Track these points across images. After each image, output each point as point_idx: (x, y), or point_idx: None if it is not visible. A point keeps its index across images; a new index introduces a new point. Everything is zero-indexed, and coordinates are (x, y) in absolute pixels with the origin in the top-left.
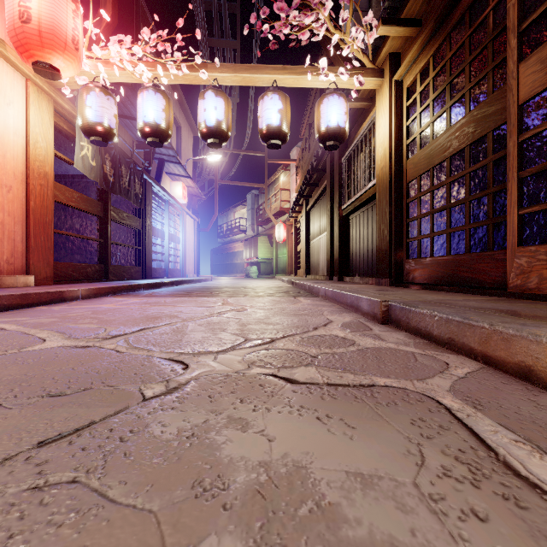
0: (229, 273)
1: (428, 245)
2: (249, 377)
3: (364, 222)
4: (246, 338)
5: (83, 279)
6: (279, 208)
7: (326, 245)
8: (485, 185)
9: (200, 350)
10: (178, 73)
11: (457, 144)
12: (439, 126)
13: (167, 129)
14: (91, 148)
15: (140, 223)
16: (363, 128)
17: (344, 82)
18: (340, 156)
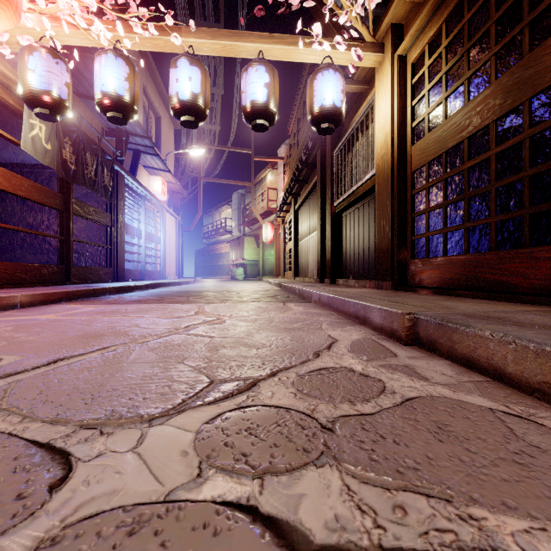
0: (214, 275)
1: (439, 243)
2: (190, 522)
3: (359, 219)
4: (213, 377)
5: (36, 282)
6: (267, 208)
7: (316, 245)
8: (517, 167)
9: (122, 414)
10: (144, 34)
11: (479, 120)
12: (454, 103)
13: (132, 102)
14: (45, 128)
15: (111, 219)
16: (359, 114)
17: (340, 57)
18: (332, 148)
